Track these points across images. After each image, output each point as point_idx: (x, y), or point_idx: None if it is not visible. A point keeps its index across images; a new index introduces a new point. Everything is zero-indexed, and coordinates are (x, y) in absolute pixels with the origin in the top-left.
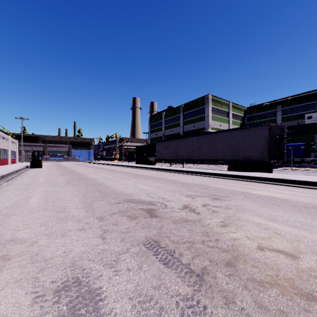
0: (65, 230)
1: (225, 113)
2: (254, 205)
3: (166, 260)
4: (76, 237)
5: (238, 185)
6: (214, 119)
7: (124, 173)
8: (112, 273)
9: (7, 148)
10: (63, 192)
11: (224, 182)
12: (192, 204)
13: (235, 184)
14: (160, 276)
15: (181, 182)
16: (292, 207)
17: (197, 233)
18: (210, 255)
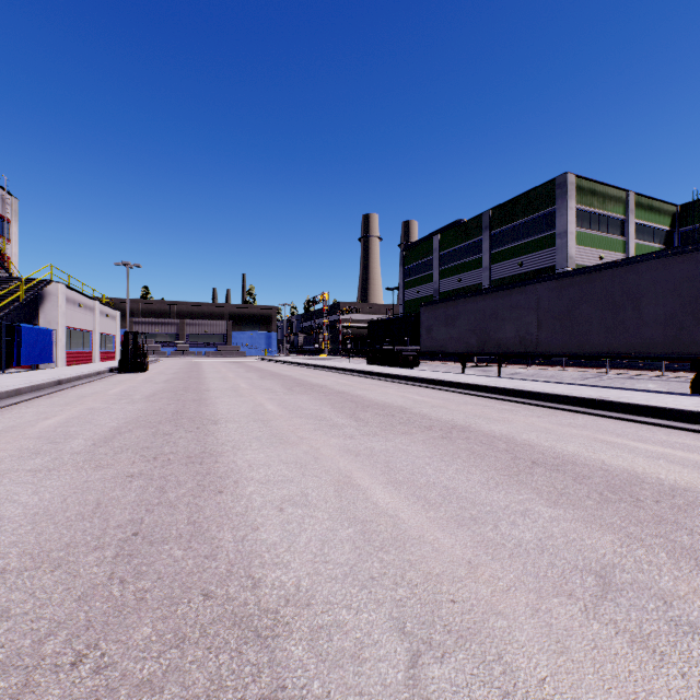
0: None
1: (613, 224)
2: None
3: None
4: None
5: None
6: (583, 242)
7: (326, 393)
8: None
9: (91, 327)
10: None
11: None
12: None
13: None
14: None
15: (558, 457)
16: None
17: None
18: None
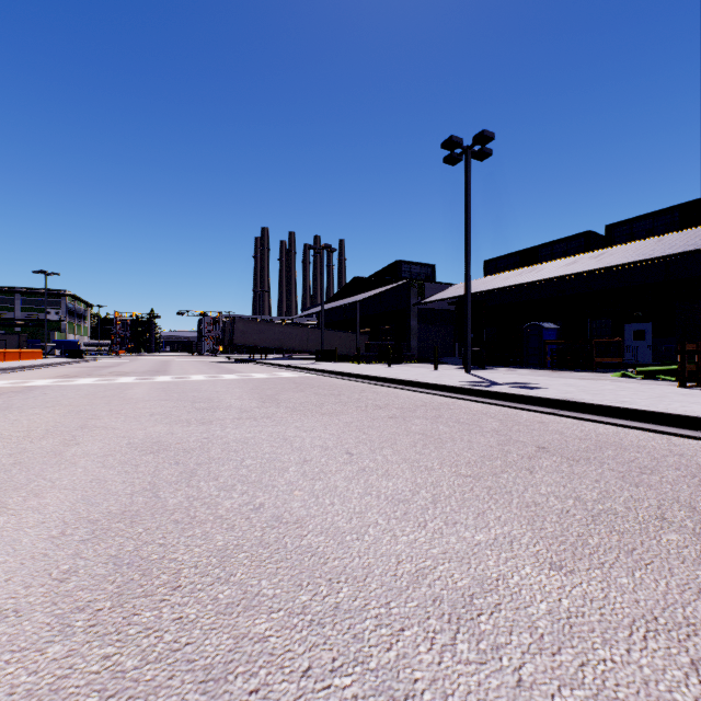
0: None
1: None
2: None
3: None
4: None
5: None
6: None
7: None
8: None
9: None
10: None
11: None
12: None
13: None
14: None
15: None
16: None
17: None
18: None
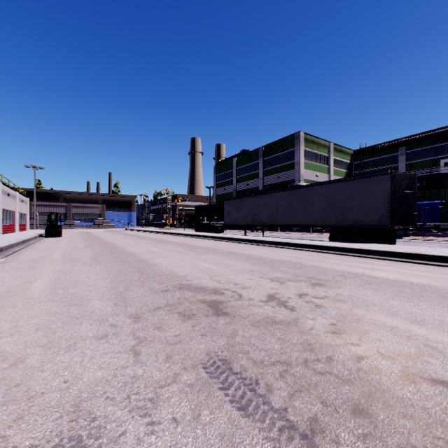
0: (75, 338)
1: (323, 159)
2: (380, 295)
3: (243, 401)
4: (90, 350)
5: (348, 263)
6: (308, 167)
7: (177, 244)
8: (143, 429)
9: (14, 209)
10: (84, 273)
11: (326, 257)
12: (281, 293)
13: (343, 261)
14: (232, 437)
15: (261, 257)
16: (442, 299)
17: (294, 345)
18: (321, 390)
